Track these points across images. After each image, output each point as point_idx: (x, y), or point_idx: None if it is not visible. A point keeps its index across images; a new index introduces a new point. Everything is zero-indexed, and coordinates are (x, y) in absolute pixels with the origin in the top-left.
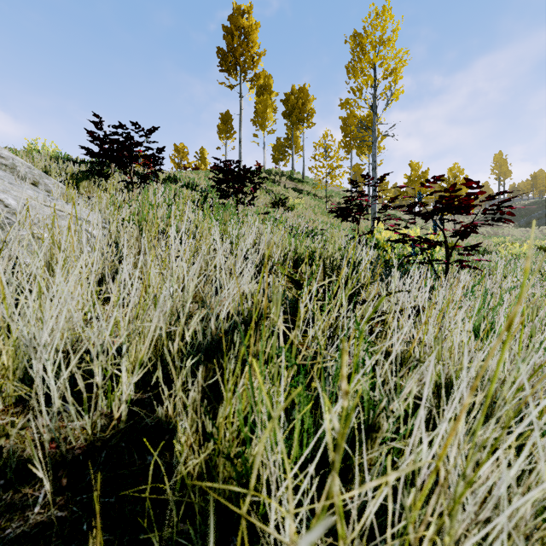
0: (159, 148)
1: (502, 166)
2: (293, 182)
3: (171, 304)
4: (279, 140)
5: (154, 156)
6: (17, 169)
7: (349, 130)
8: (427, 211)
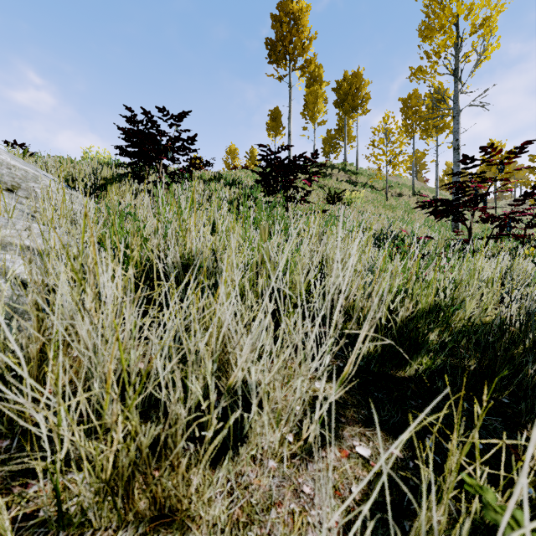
0: (190, 137)
1: None
2: (346, 175)
3: None
4: (329, 132)
5: (185, 148)
6: None
7: (411, 112)
8: None
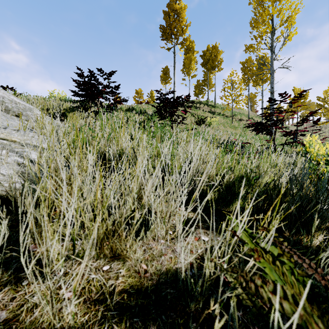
0: (116, 86)
1: None
2: (208, 108)
3: None
4: (198, 81)
5: (113, 92)
6: (0, 104)
7: (247, 70)
8: None
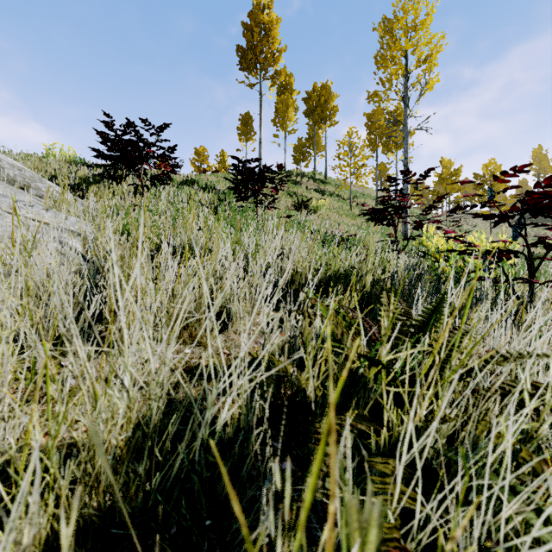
0: (171, 147)
1: (542, 161)
2: (315, 183)
3: (124, 400)
4: (300, 140)
5: (165, 156)
6: (1, 171)
7: (374, 127)
8: (502, 212)
